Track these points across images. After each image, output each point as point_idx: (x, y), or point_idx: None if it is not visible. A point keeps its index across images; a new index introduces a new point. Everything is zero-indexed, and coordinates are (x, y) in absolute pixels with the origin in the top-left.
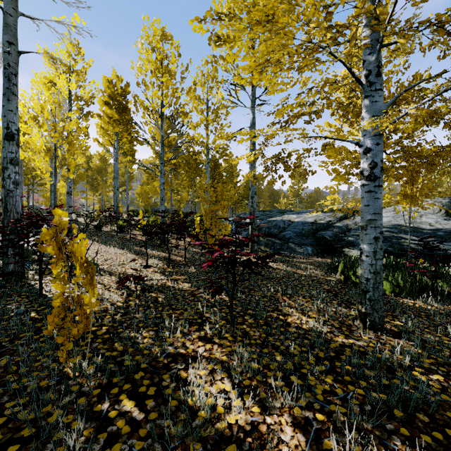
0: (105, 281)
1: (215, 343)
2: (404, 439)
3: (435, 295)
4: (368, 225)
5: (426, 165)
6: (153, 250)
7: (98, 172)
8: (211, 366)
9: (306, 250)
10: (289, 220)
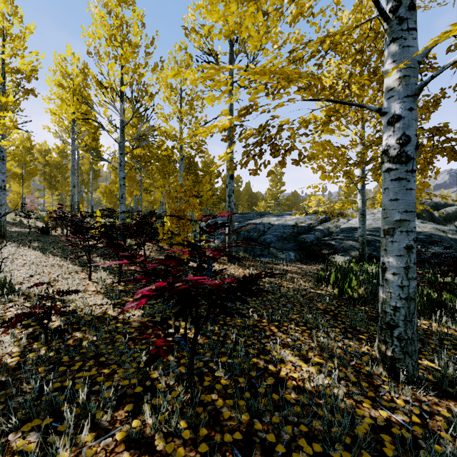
0: (9, 312)
1: (155, 453)
2: None
3: (443, 311)
4: (397, 228)
5: (449, 151)
6: (108, 259)
7: (56, 168)
8: None
9: (288, 256)
10: (269, 222)
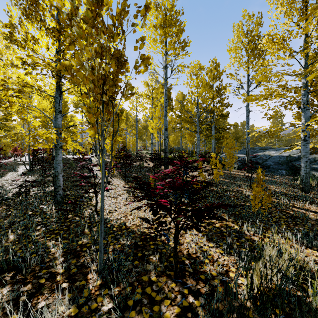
0: None
1: (247, 190)
2: (300, 202)
3: None
4: (303, 156)
5: None
6: None
7: (144, 129)
8: (248, 192)
9: (281, 172)
10: (269, 154)
